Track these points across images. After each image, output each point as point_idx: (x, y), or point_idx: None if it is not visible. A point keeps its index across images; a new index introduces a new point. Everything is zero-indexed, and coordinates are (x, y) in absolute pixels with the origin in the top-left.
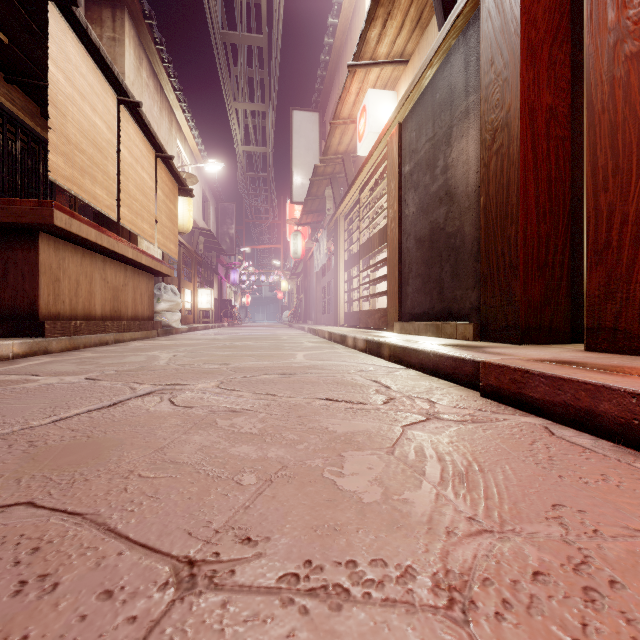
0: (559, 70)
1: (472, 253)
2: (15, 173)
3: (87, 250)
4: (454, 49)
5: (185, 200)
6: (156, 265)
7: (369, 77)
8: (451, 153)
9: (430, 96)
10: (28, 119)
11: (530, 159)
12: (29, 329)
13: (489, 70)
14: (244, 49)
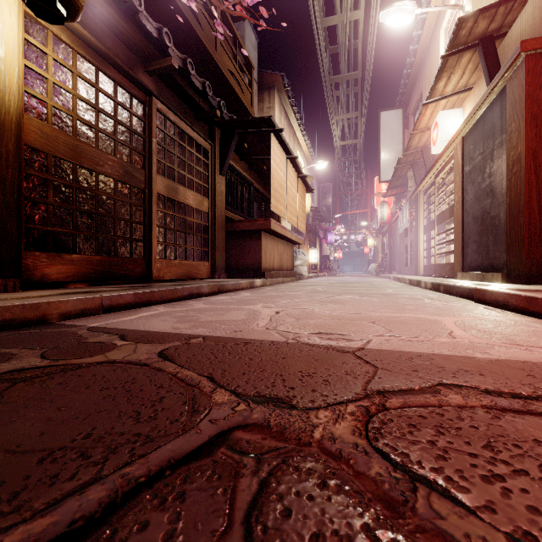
0: None
1: (504, 230)
2: (243, 202)
3: (273, 236)
4: (495, 101)
5: (306, 193)
6: (297, 239)
7: (440, 104)
8: (493, 166)
9: (481, 125)
10: (246, 174)
11: (533, 180)
12: (259, 275)
13: (511, 125)
14: (344, 83)
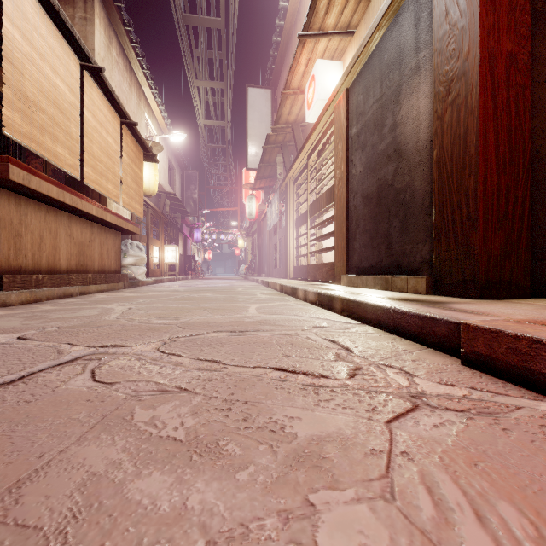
0: (519, 16)
1: (423, 207)
2: None
3: (51, 207)
4: (403, 9)
5: (151, 166)
6: (121, 223)
7: (317, 48)
8: (400, 111)
9: (378, 59)
10: None
11: (490, 107)
12: None
13: (443, 21)
14: (204, 31)
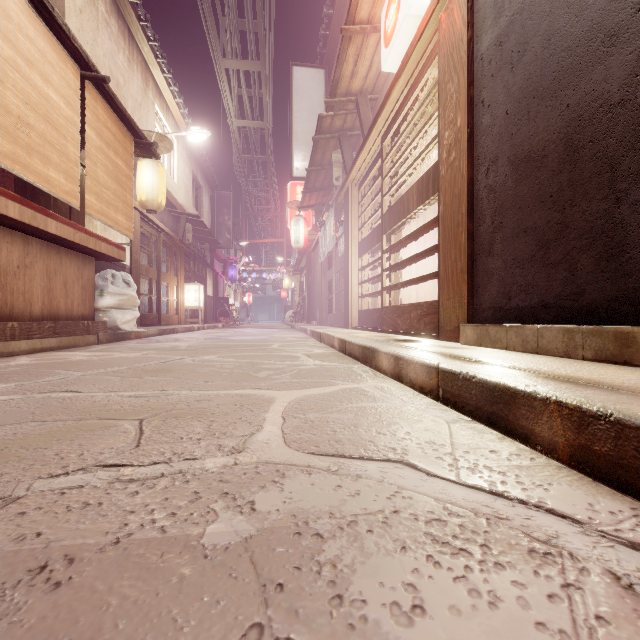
0: None
1: None
2: None
3: None
4: None
5: (155, 168)
6: (85, 240)
7: None
8: None
9: None
10: None
11: None
12: None
13: None
14: None
